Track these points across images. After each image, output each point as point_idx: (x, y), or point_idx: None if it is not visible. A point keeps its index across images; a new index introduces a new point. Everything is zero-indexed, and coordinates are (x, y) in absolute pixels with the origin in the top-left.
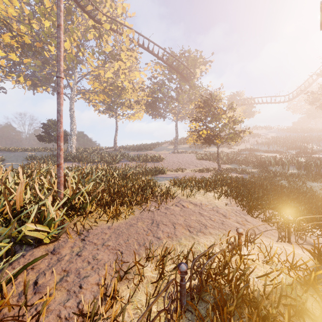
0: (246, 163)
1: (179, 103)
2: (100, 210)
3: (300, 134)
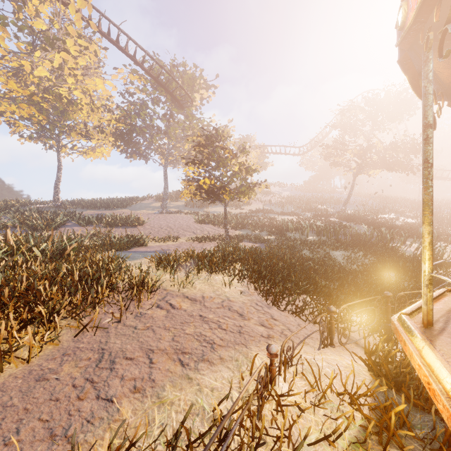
0: (260, 228)
1: (170, 140)
2: None
3: (313, 194)
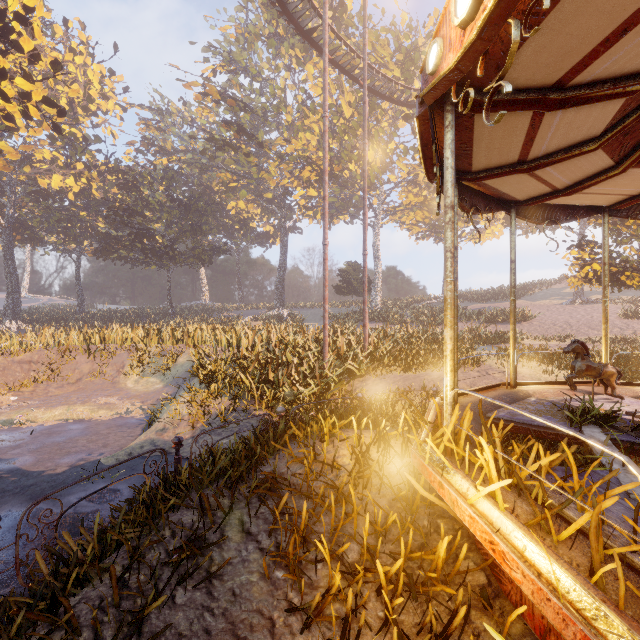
0: None
1: None
2: (395, 364)
3: None
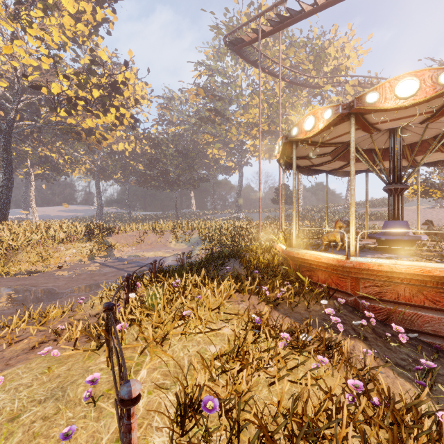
0: None
1: None
2: None
3: None
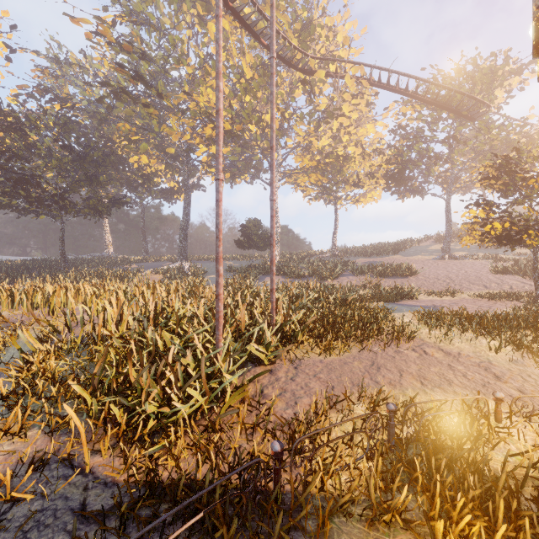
0: None
1: (454, 165)
2: (312, 342)
3: None
